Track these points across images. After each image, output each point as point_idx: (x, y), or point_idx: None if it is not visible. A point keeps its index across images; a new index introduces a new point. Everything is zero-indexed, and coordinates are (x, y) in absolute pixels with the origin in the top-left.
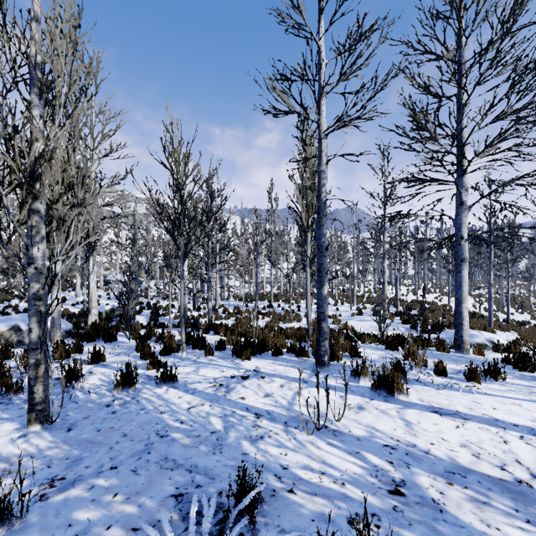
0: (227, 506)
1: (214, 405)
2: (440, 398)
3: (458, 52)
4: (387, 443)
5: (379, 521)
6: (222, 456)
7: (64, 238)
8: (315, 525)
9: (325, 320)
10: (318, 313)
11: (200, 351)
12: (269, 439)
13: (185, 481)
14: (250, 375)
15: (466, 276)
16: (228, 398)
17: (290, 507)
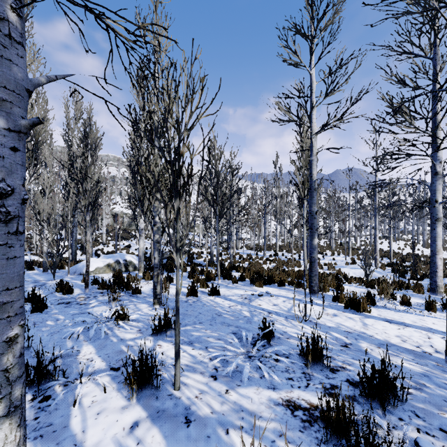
0: (257, 338)
1: (243, 306)
2: (394, 315)
3: (433, 50)
4: (347, 330)
5: (331, 351)
6: (251, 325)
7: (168, 212)
8: (298, 347)
9: (315, 262)
10: (310, 257)
11: (228, 281)
12: (276, 322)
13: (236, 330)
14: (263, 294)
15: (440, 233)
16: (251, 304)
17: (287, 342)
